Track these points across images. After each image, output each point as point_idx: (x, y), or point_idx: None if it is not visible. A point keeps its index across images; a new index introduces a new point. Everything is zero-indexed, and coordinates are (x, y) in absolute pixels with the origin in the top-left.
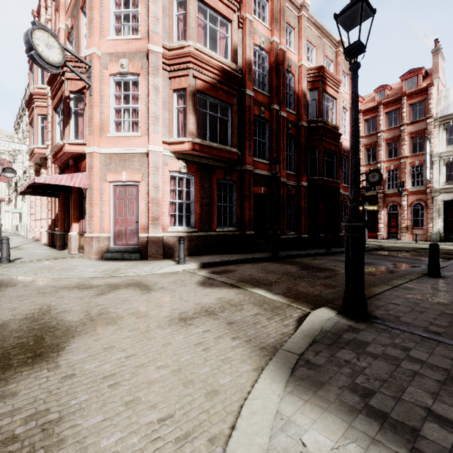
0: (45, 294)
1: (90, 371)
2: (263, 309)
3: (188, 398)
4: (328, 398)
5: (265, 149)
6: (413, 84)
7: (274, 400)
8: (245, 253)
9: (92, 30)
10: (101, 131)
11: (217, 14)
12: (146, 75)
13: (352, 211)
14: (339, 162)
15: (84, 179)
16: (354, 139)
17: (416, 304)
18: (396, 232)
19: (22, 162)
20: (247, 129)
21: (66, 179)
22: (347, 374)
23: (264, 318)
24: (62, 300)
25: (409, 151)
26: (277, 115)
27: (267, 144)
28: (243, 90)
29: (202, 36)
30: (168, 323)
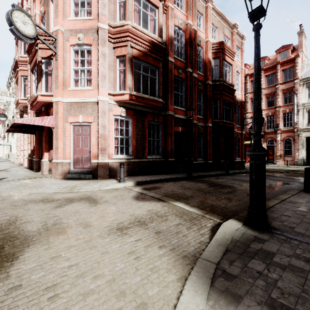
0: (16, 206)
1: (35, 281)
2: (183, 220)
3: None
4: None
5: (182, 100)
6: (285, 56)
7: None
8: (168, 173)
9: (57, 13)
10: (64, 86)
11: (148, 2)
12: (97, 45)
13: (255, 143)
14: (234, 109)
15: (52, 120)
16: (257, 85)
17: (303, 216)
18: (272, 159)
19: (11, 110)
20: (169, 86)
21: (38, 120)
22: (262, 286)
23: (184, 228)
24: (28, 212)
25: (282, 103)
26: (190, 75)
27: (184, 96)
28: (166, 57)
29: (137, 18)
30: (107, 232)
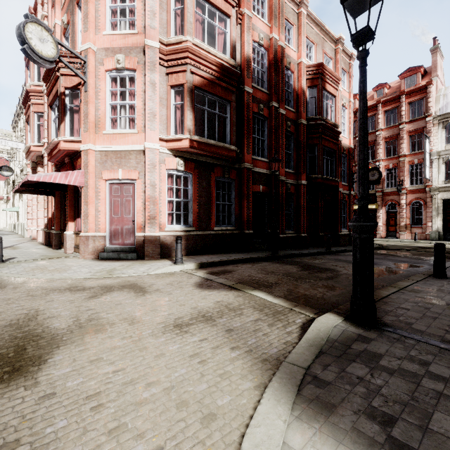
0: (35, 296)
1: (73, 389)
2: (264, 314)
3: (181, 425)
4: (342, 426)
5: (264, 147)
6: (412, 82)
7: (280, 428)
8: (244, 252)
9: (87, 25)
10: (97, 128)
11: (215, 9)
12: (143, 71)
13: (360, 210)
14: (338, 160)
15: (79, 177)
16: (363, 133)
17: (427, 309)
18: (394, 231)
19: (19, 160)
20: (246, 127)
21: (60, 177)
22: (361, 394)
23: (265, 325)
24: (51, 304)
25: (408, 150)
26: (276, 112)
27: (266, 141)
28: (241, 87)
29: (200, 31)
30: (162, 330)
